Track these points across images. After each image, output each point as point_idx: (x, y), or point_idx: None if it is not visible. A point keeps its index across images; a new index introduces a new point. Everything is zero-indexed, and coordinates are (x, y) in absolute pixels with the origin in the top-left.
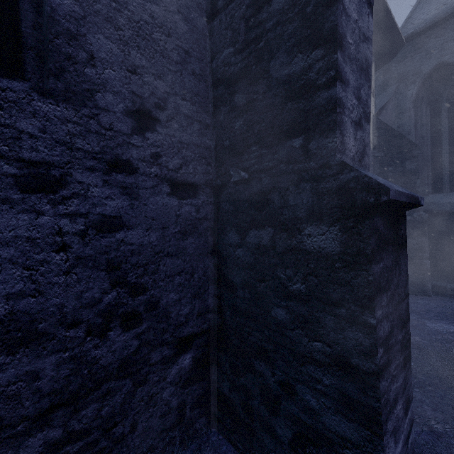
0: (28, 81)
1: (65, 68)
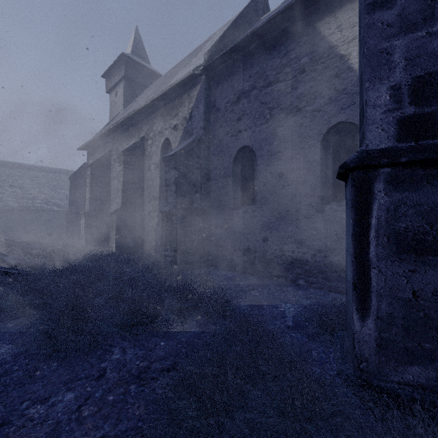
0: None
1: None
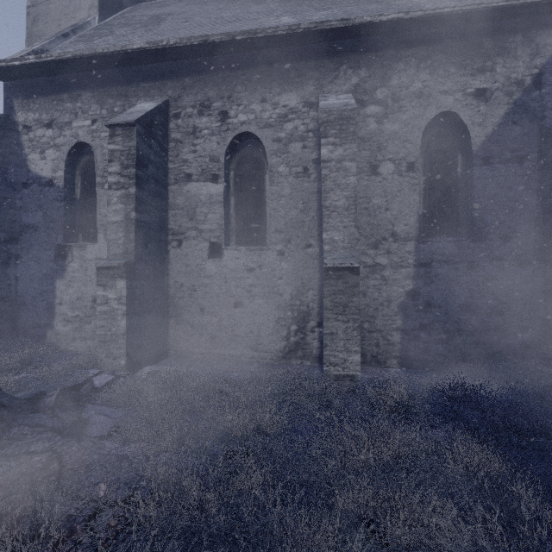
0: (460, 234)
1: (478, 232)
